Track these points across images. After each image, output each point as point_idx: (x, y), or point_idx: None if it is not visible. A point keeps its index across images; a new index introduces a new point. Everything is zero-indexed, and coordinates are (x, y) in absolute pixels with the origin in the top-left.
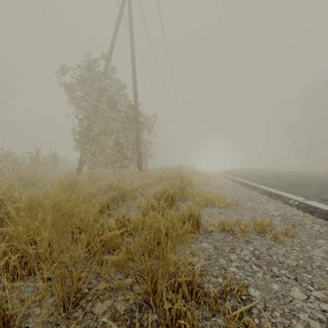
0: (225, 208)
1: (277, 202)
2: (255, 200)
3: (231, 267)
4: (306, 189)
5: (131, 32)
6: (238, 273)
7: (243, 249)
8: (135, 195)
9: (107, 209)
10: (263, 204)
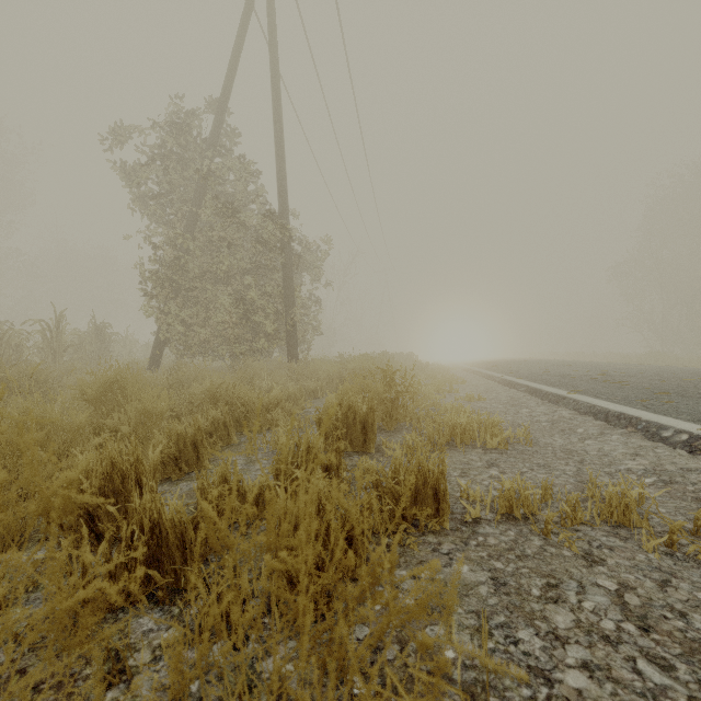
0: (501, 450)
1: (628, 434)
2: (570, 429)
3: (566, 668)
4: (691, 403)
5: (273, 48)
6: (599, 700)
7: (584, 586)
8: (274, 418)
9: (194, 454)
10: (593, 439)
